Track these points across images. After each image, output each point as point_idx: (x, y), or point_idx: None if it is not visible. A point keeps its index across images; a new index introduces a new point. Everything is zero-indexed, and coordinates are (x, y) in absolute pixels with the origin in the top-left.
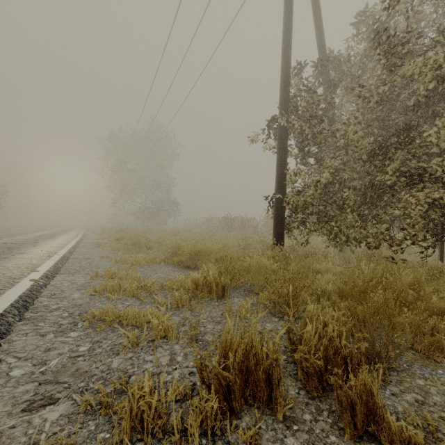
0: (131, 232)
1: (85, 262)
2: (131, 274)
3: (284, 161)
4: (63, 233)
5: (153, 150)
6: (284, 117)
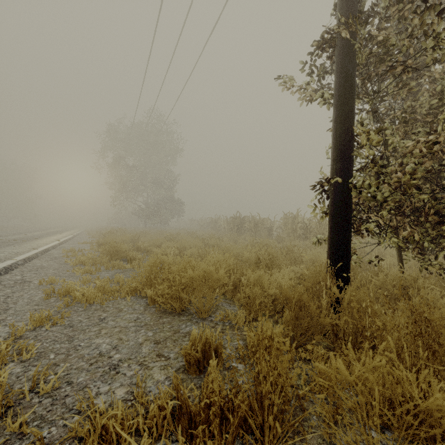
0: (122, 235)
1: (2, 293)
2: (33, 344)
3: (350, 112)
4: (48, 236)
5: (155, 144)
6: (350, 31)
